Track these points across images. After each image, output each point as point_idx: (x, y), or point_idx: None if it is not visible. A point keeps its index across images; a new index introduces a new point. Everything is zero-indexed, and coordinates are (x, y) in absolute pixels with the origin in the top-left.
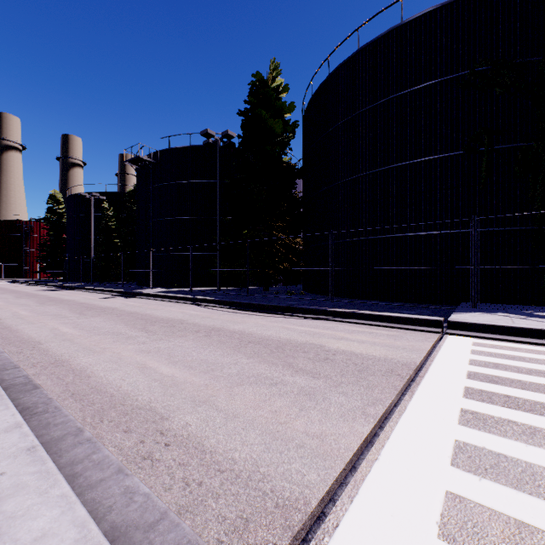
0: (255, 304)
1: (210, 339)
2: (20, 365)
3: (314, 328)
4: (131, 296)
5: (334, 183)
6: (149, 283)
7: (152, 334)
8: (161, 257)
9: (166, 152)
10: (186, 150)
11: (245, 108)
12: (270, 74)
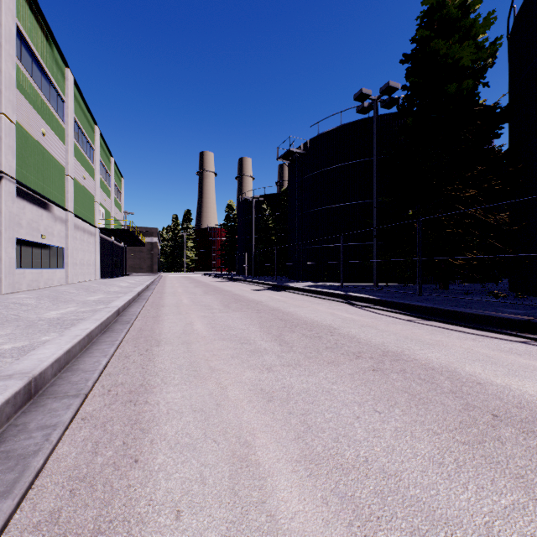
0: (446, 310)
1: (386, 382)
2: (97, 385)
3: None
4: (280, 289)
5: None
6: (299, 276)
7: (286, 349)
8: (310, 250)
9: (315, 139)
10: (336, 131)
11: (412, 50)
12: None
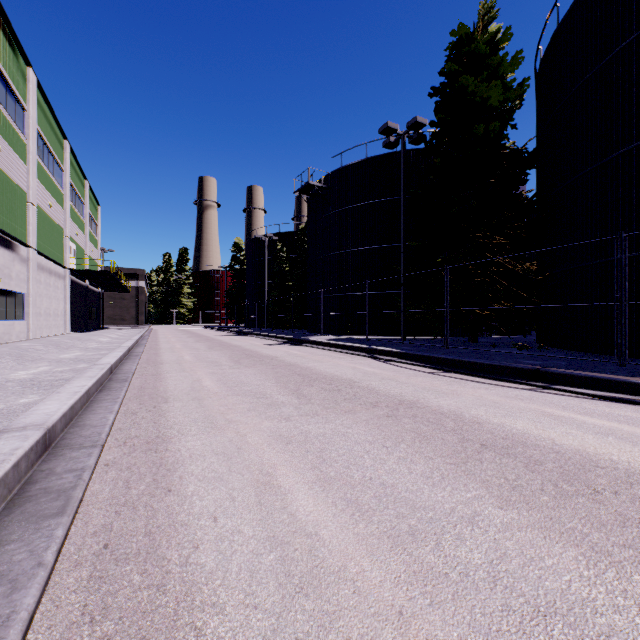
0: (467, 362)
1: (398, 425)
2: (111, 439)
3: (628, 424)
4: (297, 344)
5: (611, 154)
6: (319, 329)
7: (304, 401)
8: (332, 299)
9: (338, 172)
10: (361, 165)
11: (440, 83)
12: (479, 22)
